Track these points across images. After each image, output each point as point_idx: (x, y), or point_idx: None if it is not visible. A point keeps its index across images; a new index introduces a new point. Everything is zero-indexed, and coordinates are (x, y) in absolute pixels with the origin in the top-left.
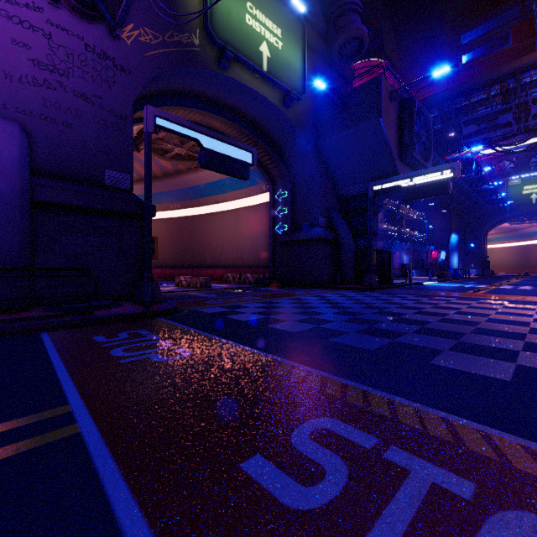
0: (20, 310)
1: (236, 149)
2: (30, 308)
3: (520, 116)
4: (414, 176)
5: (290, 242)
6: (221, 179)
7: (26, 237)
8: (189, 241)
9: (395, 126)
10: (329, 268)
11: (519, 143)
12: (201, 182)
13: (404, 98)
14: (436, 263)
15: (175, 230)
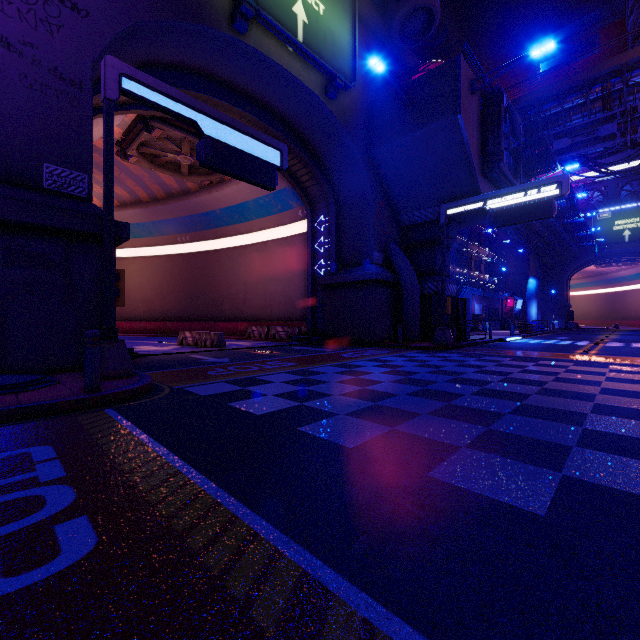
0: None
1: (256, 143)
2: None
3: (626, 126)
4: (504, 195)
5: (335, 284)
6: (243, 203)
7: None
8: (202, 284)
9: (477, 128)
10: (387, 320)
11: (625, 161)
12: (217, 206)
13: (487, 91)
14: (512, 314)
15: (184, 270)
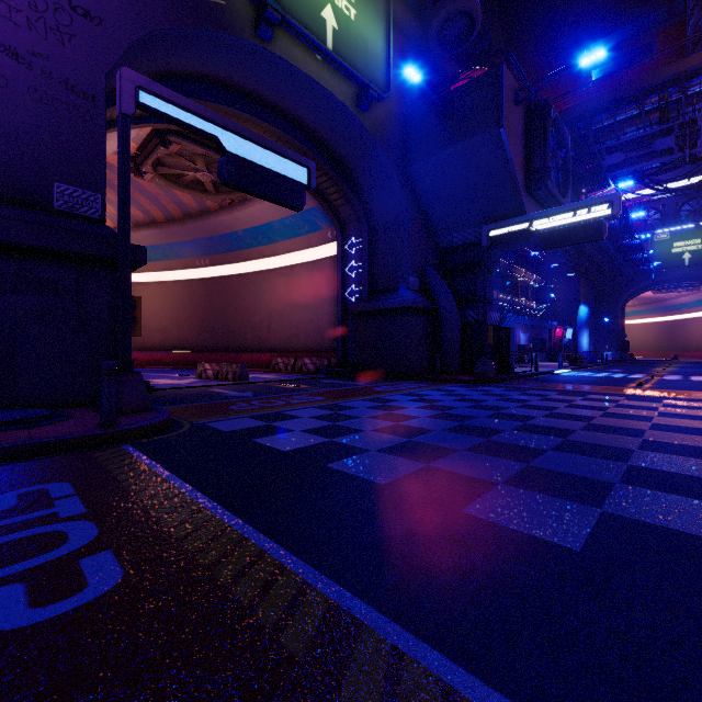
0: None
1: (282, 160)
2: None
3: (685, 140)
4: (551, 215)
5: (367, 312)
6: (267, 223)
7: None
8: (222, 312)
9: (521, 142)
10: (424, 351)
11: (683, 178)
12: (239, 227)
13: (533, 102)
14: (561, 344)
15: (203, 296)
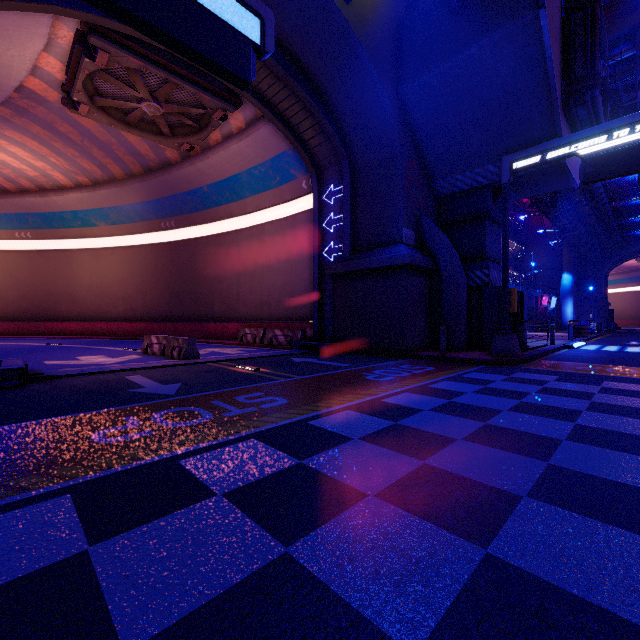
0: None
1: None
2: None
3: None
4: (612, 130)
5: (350, 273)
6: (234, 175)
7: None
8: (189, 278)
9: (558, 41)
10: (420, 321)
11: None
12: (204, 181)
13: None
14: (546, 313)
15: (169, 261)
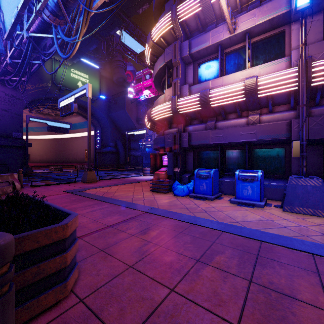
0: None
1: (62, 124)
2: None
3: None
4: (137, 131)
5: (100, 152)
6: (75, 123)
7: None
8: (62, 150)
9: (134, 111)
10: (115, 163)
11: None
12: None
13: (138, 101)
14: None
15: (55, 144)
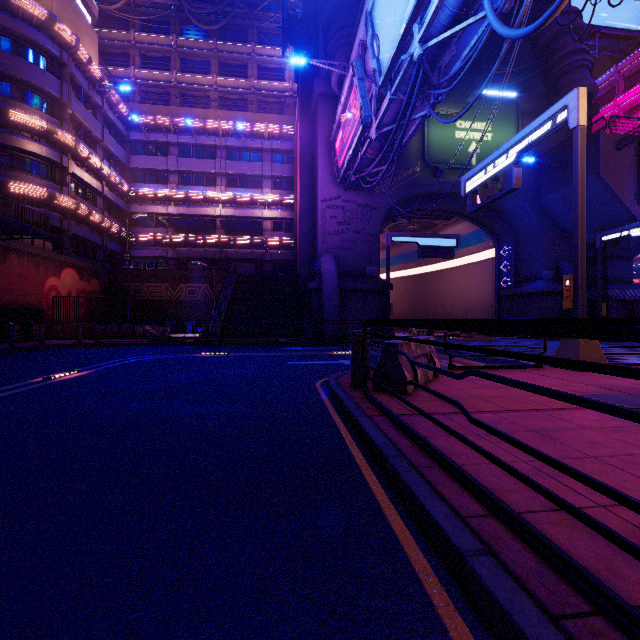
0: (337, 338)
1: (443, 240)
2: (340, 338)
3: None
4: None
5: (513, 295)
6: None
7: (338, 307)
8: (423, 295)
9: (628, 172)
10: None
11: None
12: None
13: None
14: None
15: (411, 286)
